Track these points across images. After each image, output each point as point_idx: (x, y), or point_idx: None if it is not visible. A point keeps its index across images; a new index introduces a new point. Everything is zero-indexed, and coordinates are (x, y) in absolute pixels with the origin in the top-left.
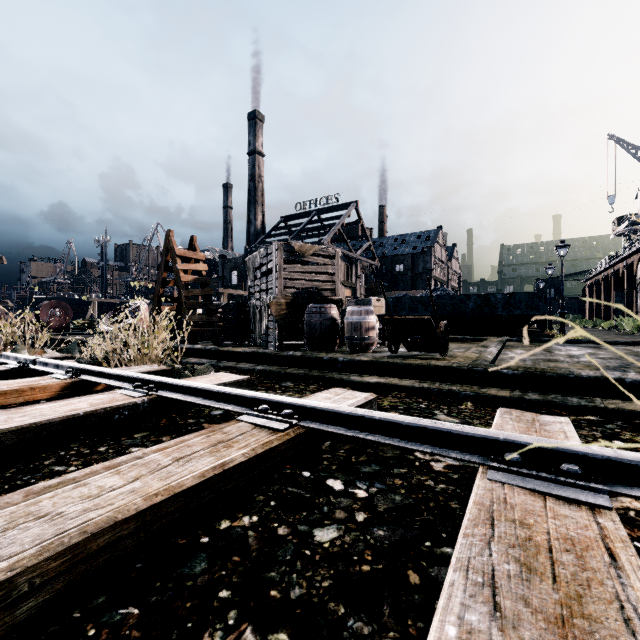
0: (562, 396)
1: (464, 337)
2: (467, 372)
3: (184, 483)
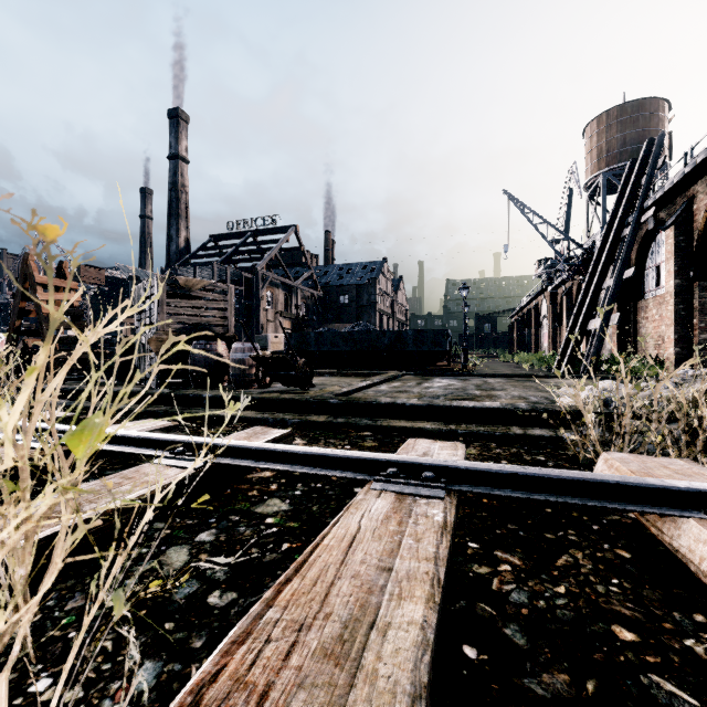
0: (360, 419)
1: (371, 372)
2: (306, 403)
3: None
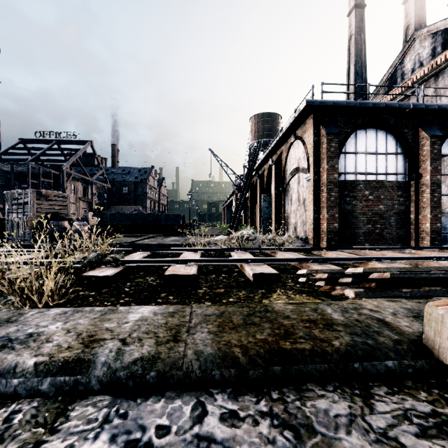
0: None
1: (142, 235)
2: (114, 245)
3: (31, 257)
